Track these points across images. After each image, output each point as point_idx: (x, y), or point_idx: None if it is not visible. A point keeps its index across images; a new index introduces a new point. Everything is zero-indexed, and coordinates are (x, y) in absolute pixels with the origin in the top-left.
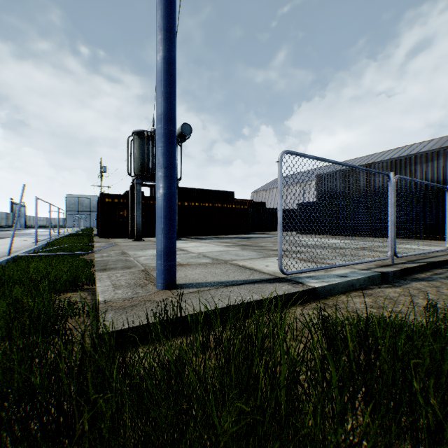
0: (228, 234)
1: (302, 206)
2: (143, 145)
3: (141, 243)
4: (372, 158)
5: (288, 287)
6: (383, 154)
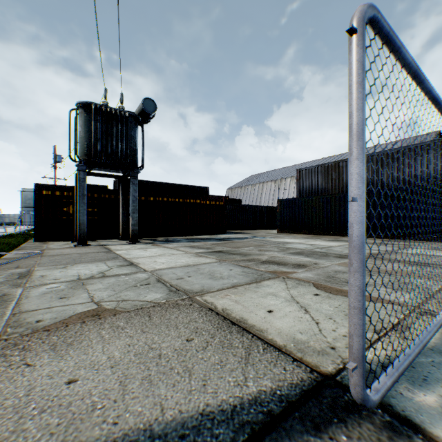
0: (202, 234)
1: (282, 202)
2: (90, 121)
3: (82, 249)
4: (343, 157)
5: None
6: None
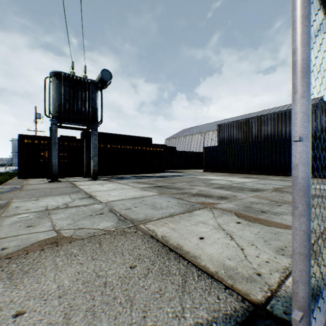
0: (146, 173)
1: (206, 149)
2: (61, 86)
3: (54, 185)
4: (251, 116)
5: None
6: (259, 113)
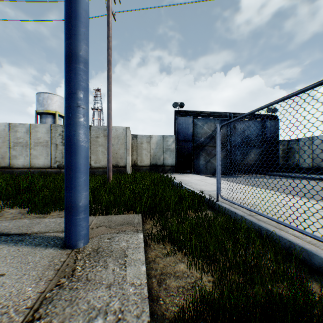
0: None
1: None
2: None
3: None
4: None
5: (2, 224)
6: None
